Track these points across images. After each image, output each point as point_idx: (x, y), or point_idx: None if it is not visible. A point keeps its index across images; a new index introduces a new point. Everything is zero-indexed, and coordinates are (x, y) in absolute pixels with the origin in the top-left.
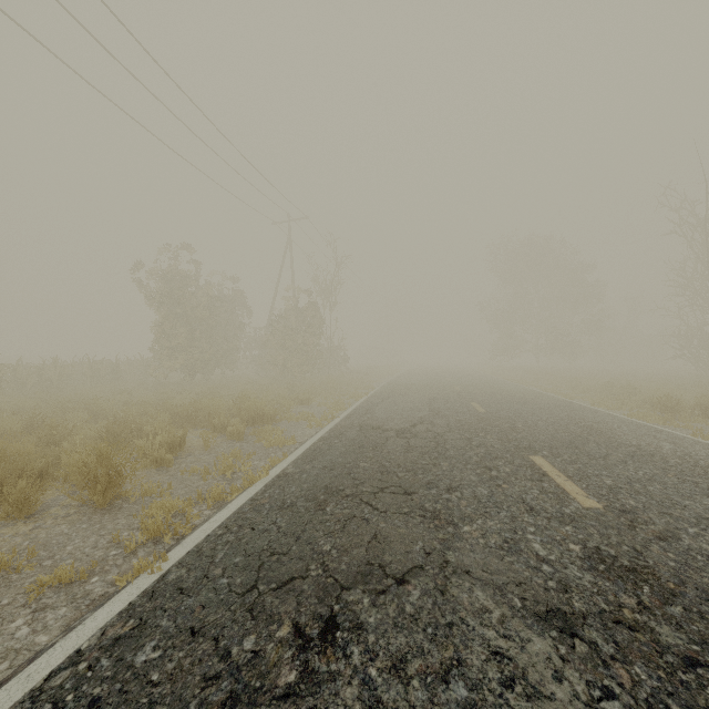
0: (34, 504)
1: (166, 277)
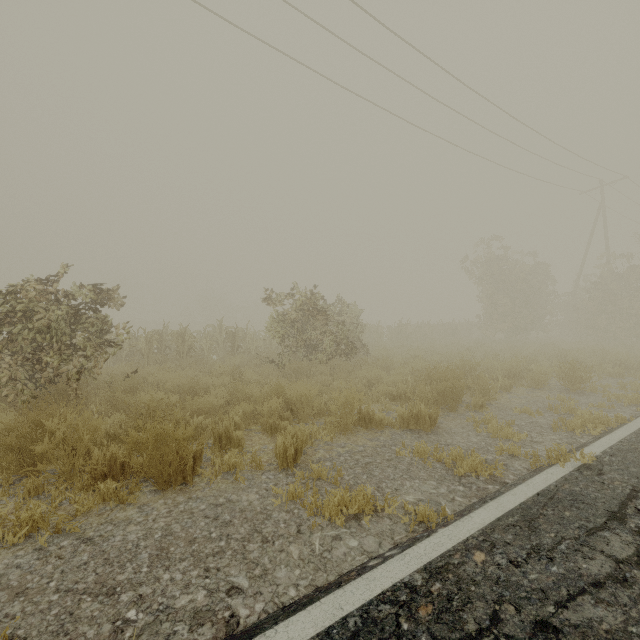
0: (544, 383)
1: (490, 261)
